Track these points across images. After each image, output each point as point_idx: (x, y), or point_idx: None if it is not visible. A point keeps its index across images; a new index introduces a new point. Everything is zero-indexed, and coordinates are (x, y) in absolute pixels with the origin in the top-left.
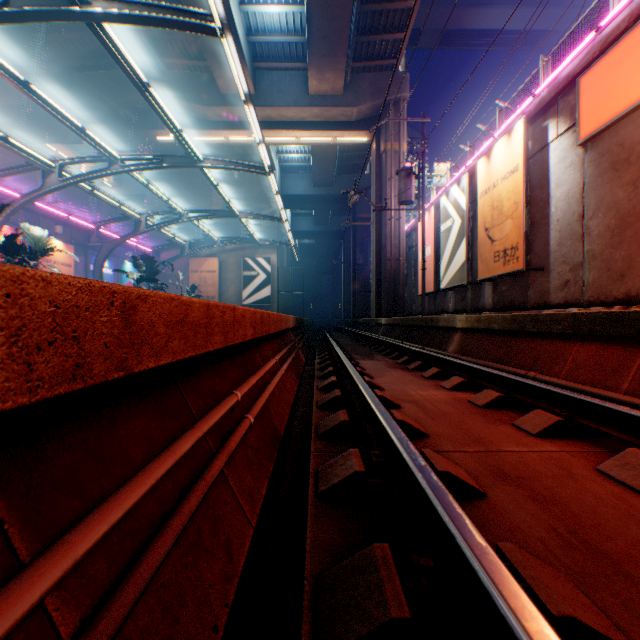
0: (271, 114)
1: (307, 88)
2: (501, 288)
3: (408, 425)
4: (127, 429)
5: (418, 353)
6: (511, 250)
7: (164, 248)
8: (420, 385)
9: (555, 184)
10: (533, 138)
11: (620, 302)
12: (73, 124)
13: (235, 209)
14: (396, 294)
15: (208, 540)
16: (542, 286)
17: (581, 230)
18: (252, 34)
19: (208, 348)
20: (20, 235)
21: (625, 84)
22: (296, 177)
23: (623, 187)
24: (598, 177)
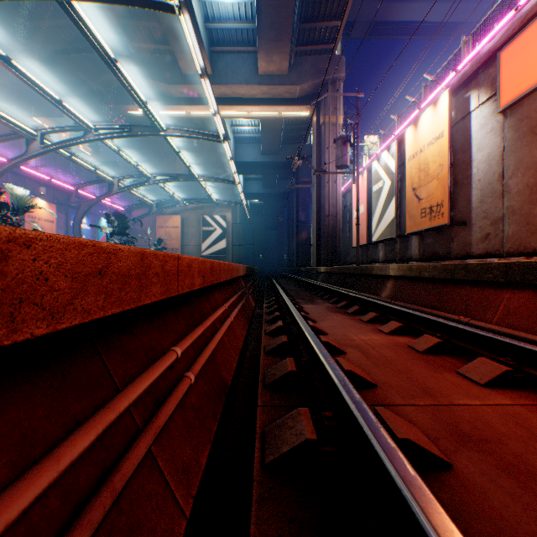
0: (226, 91)
1: (257, 69)
2: (427, 241)
3: (356, 375)
4: None
5: (355, 298)
6: (437, 207)
7: (135, 207)
8: (360, 329)
9: (477, 148)
10: (456, 108)
11: None
12: (51, 97)
13: (195, 173)
14: (333, 246)
15: None
16: (464, 239)
17: (501, 188)
18: (209, 21)
19: (142, 301)
20: (3, 194)
21: None
22: (248, 147)
23: None
24: (517, 140)
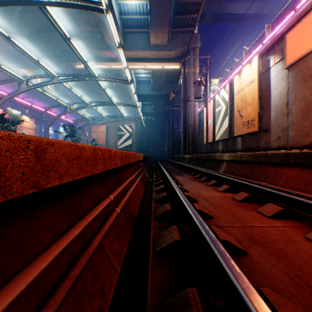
0: (131, 54)
1: (149, 41)
2: (246, 140)
3: (202, 212)
4: (39, 223)
5: (205, 172)
6: (251, 121)
7: (79, 120)
8: (207, 189)
9: (273, 88)
10: (262, 65)
11: (307, 147)
12: (33, 58)
13: (114, 101)
14: (193, 143)
15: (89, 287)
16: (267, 139)
17: (287, 111)
18: (122, 15)
19: (94, 172)
20: (6, 113)
21: (310, 37)
22: (144, 86)
23: (308, 89)
24: (295, 84)
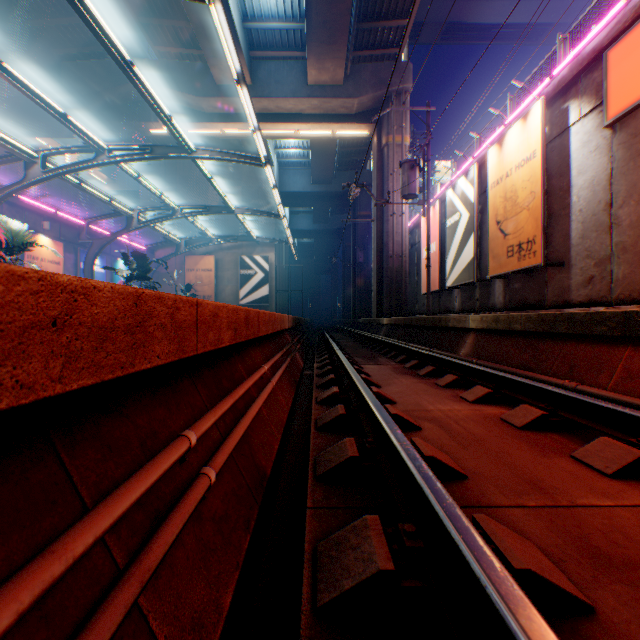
0: (268, 106)
1: (306, 78)
2: (514, 286)
3: (439, 462)
4: None
5: (428, 357)
6: (527, 244)
7: (159, 246)
8: (437, 396)
9: (577, 171)
10: (551, 122)
11: None
12: (54, 109)
13: (231, 204)
14: (398, 293)
15: None
16: (562, 283)
17: (609, 220)
18: (248, 20)
19: (137, 366)
20: None
21: None
22: (295, 174)
23: None
24: (630, 160)
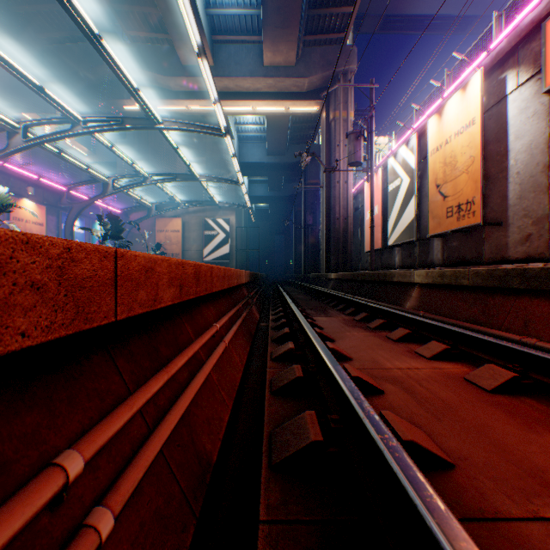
0: (229, 84)
1: (262, 60)
2: (452, 244)
3: (420, 448)
4: None
5: (377, 310)
6: (466, 205)
7: (133, 210)
8: (392, 351)
9: (515, 136)
10: (489, 92)
11: None
12: (31, 82)
13: (195, 172)
14: (344, 251)
15: None
16: (499, 241)
17: (547, 181)
18: (210, 7)
19: None
20: None
21: None
22: (252, 147)
23: None
24: None
